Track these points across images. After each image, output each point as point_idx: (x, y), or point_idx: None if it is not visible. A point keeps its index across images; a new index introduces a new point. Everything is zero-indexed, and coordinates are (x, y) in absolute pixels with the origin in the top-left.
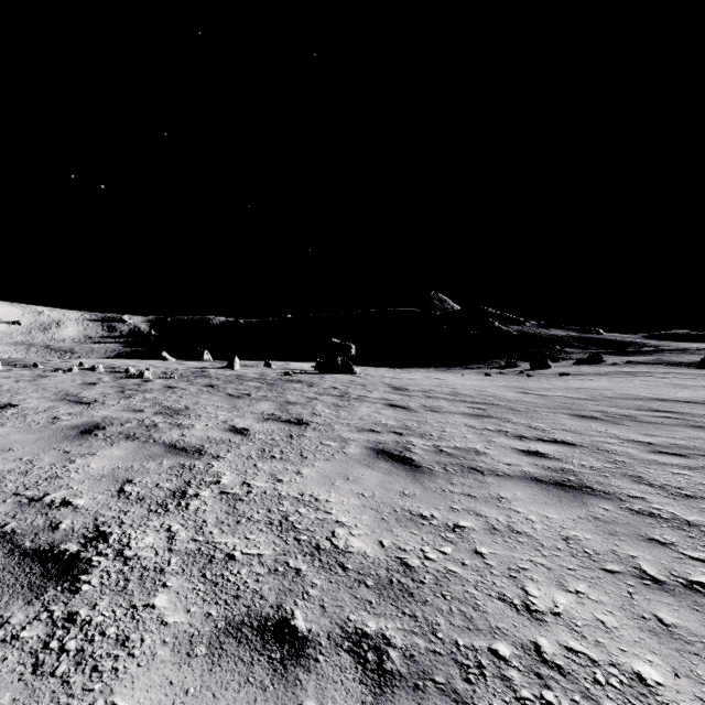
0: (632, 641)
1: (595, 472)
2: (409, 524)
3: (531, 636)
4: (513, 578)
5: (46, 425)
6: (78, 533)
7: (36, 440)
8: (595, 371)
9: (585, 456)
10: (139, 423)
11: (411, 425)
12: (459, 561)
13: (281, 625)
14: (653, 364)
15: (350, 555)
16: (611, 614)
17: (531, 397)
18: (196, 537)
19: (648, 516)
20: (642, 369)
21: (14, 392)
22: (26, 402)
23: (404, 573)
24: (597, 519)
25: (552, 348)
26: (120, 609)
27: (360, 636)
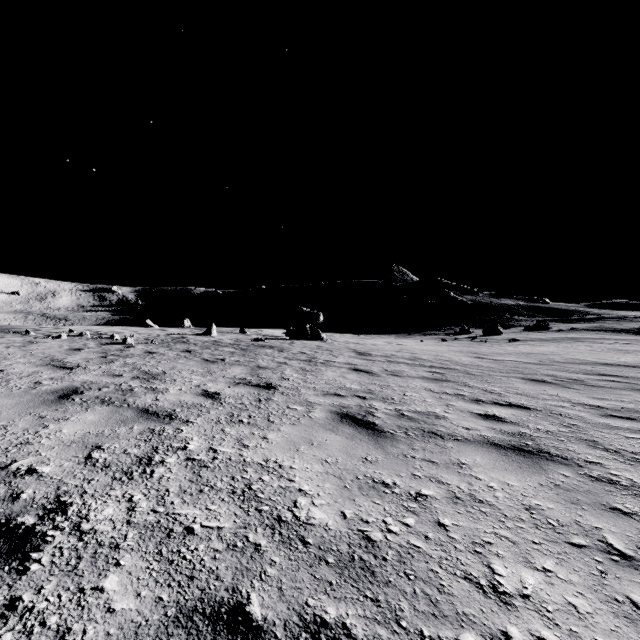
0: (608, 630)
1: (551, 436)
2: (371, 493)
3: (500, 624)
4: (478, 554)
5: (27, 390)
6: (38, 504)
7: (15, 404)
8: (542, 337)
9: (540, 420)
10: (116, 388)
11: (374, 389)
12: (422, 534)
13: (235, 611)
14: (596, 330)
15: (312, 528)
16: (583, 596)
17: (485, 361)
18: (157, 507)
19: (607, 482)
20: (586, 335)
21: (3, 358)
22: (12, 367)
23: (366, 548)
24: (558, 486)
25: (503, 316)
26: (66, 593)
27: (319, 625)
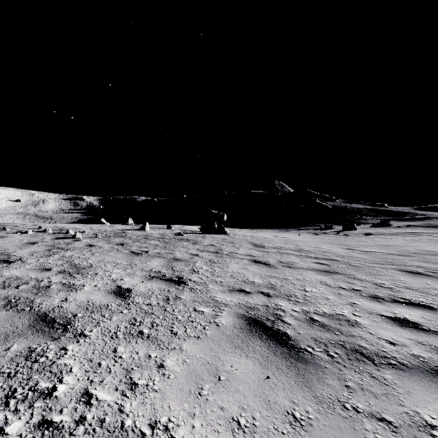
0: None
1: None
2: None
3: None
4: None
5: None
6: None
7: None
8: (388, 232)
9: None
10: (34, 284)
11: (275, 283)
12: None
13: None
14: (425, 226)
15: None
16: None
17: (357, 252)
18: None
19: None
20: (420, 230)
21: None
22: None
23: None
24: None
25: (354, 216)
26: None
27: None
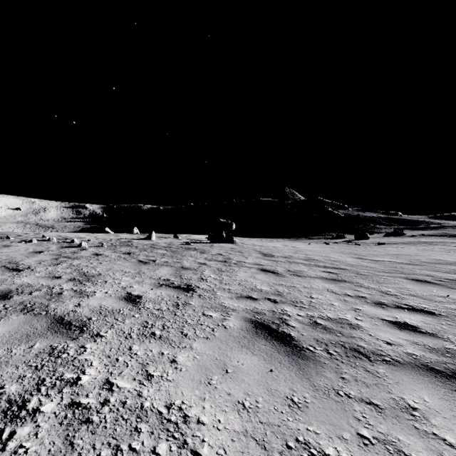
0: None
1: None
2: None
3: None
4: None
5: None
6: None
7: None
8: (401, 241)
9: (455, 329)
10: (47, 291)
11: (282, 291)
12: None
13: None
14: (440, 236)
15: None
16: None
17: (366, 262)
18: None
19: None
20: (434, 240)
21: None
22: None
23: None
24: None
25: (367, 225)
26: None
27: None
